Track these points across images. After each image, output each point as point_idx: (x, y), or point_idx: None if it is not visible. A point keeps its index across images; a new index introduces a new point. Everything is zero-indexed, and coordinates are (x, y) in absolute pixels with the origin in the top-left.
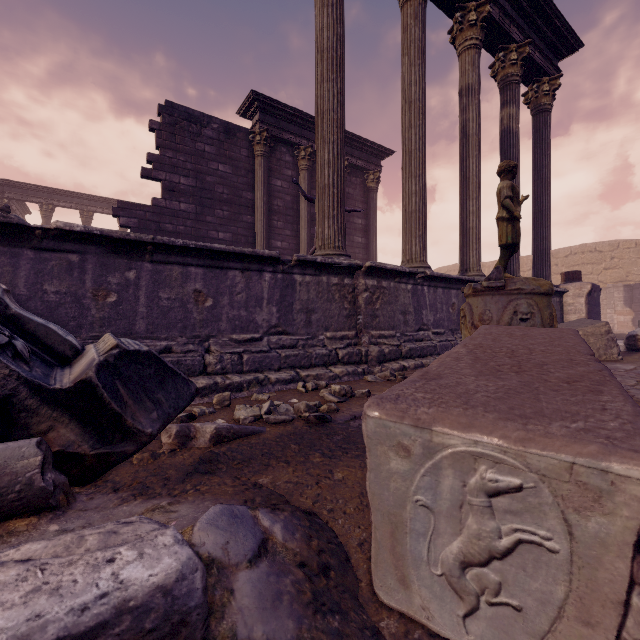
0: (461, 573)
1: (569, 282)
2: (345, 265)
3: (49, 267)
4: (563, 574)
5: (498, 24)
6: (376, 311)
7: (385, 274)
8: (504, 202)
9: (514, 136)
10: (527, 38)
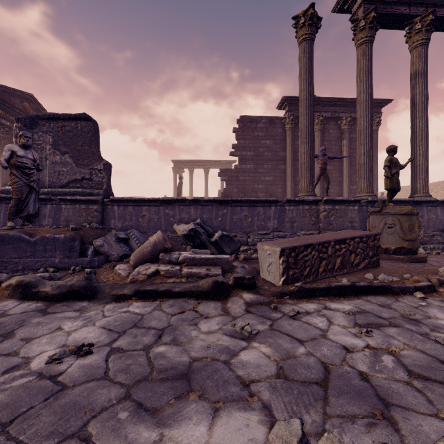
0: (268, 268)
1: None
2: (311, 200)
3: (204, 210)
4: (275, 265)
5: None
6: (331, 221)
7: (337, 202)
8: (384, 169)
9: None
10: None
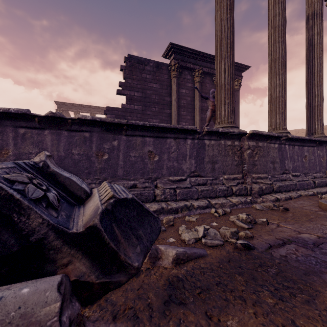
0: None
1: None
2: (236, 133)
3: (75, 140)
4: None
5: None
6: (255, 161)
7: (261, 138)
8: None
9: None
10: None
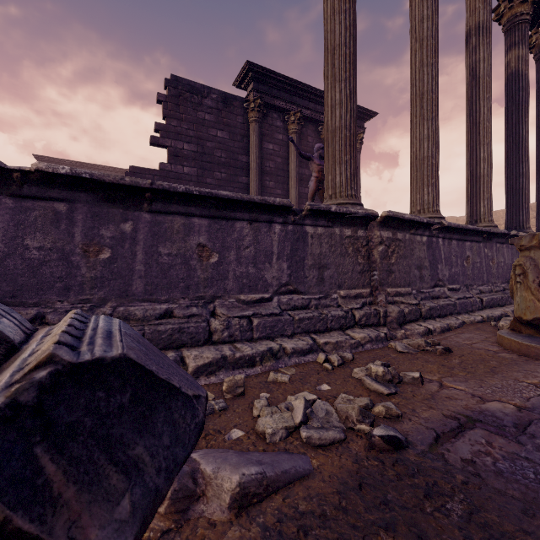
0: None
1: None
2: (361, 215)
3: (31, 218)
4: None
5: None
6: (391, 266)
7: (401, 225)
8: None
9: (523, 79)
10: None
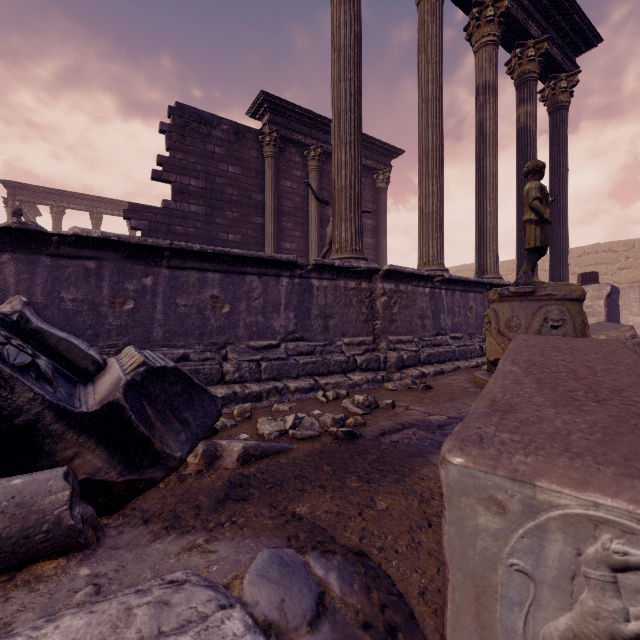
0: None
1: (586, 283)
2: (363, 269)
3: (66, 274)
4: None
5: (516, 20)
6: (394, 316)
7: (403, 278)
8: (532, 204)
9: (531, 134)
10: (545, 34)
